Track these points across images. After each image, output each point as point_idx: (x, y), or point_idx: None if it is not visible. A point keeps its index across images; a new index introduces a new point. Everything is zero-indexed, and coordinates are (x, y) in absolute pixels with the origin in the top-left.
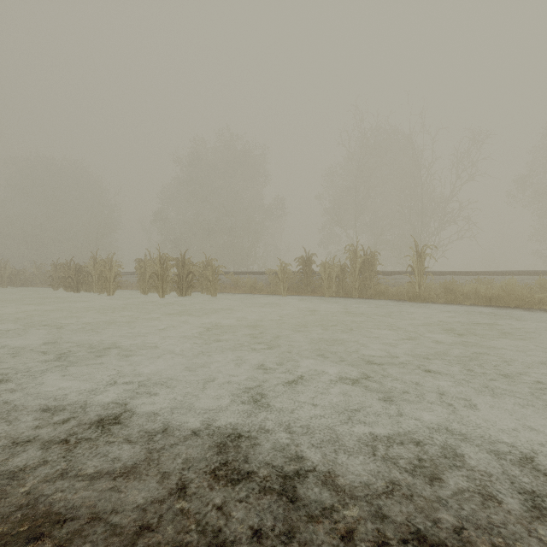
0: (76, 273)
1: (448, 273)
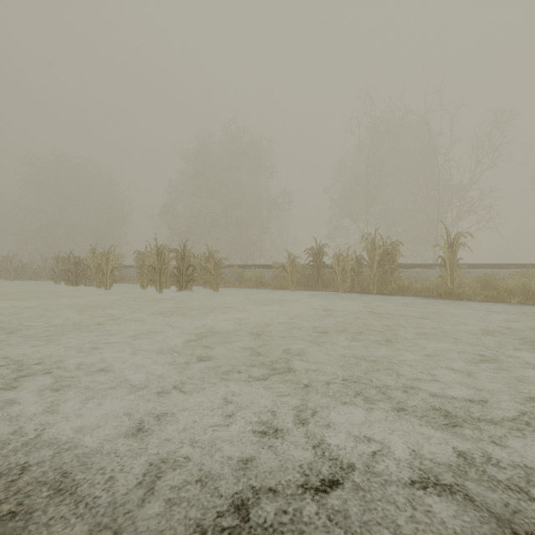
0: (75, 266)
1: (477, 265)
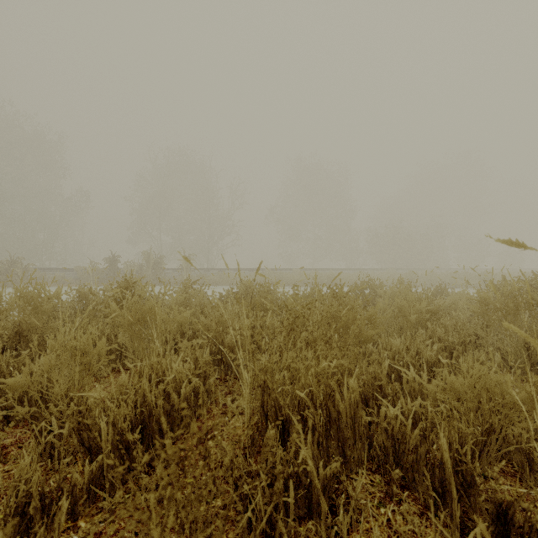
0: None
1: (212, 269)
